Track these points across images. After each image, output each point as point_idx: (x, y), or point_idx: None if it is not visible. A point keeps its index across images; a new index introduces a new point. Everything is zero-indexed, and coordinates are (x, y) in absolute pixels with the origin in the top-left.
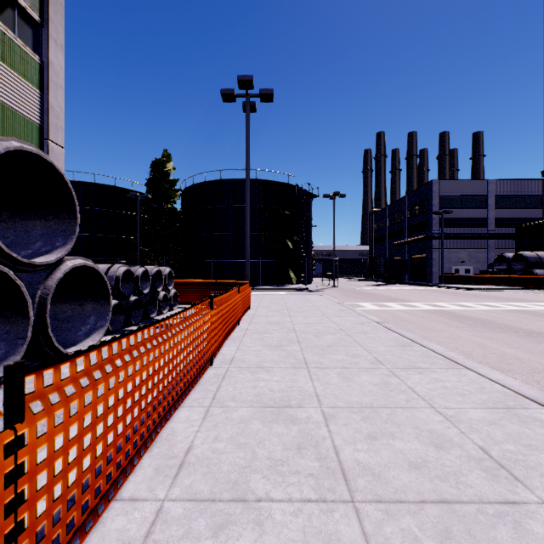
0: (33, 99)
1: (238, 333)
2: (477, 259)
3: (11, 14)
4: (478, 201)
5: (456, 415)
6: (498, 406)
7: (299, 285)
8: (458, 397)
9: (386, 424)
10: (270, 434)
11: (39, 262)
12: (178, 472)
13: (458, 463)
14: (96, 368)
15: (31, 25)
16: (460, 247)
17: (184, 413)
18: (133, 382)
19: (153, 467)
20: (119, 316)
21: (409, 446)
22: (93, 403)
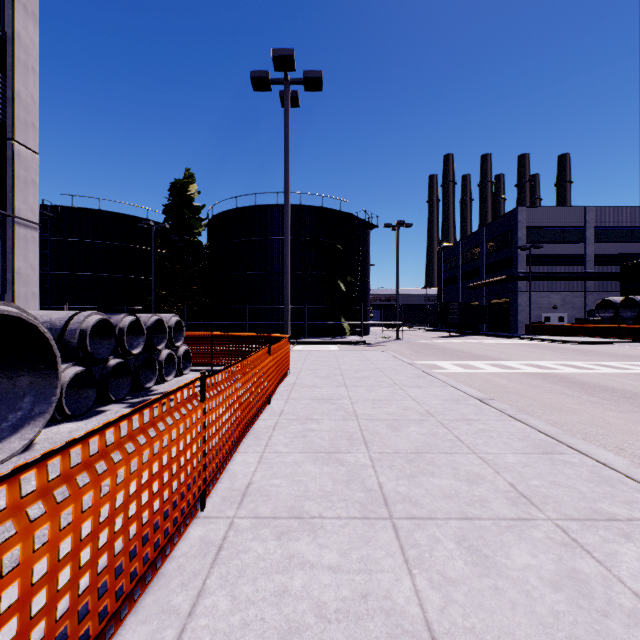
0: None
1: (266, 421)
2: (572, 305)
3: None
4: (574, 233)
5: None
6: None
7: (354, 337)
8: None
9: None
10: None
11: None
12: None
13: None
14: None
15: None
16: (551, 290)
17: None
18: None
19: None
20: (88, 390)
21: None
22: None
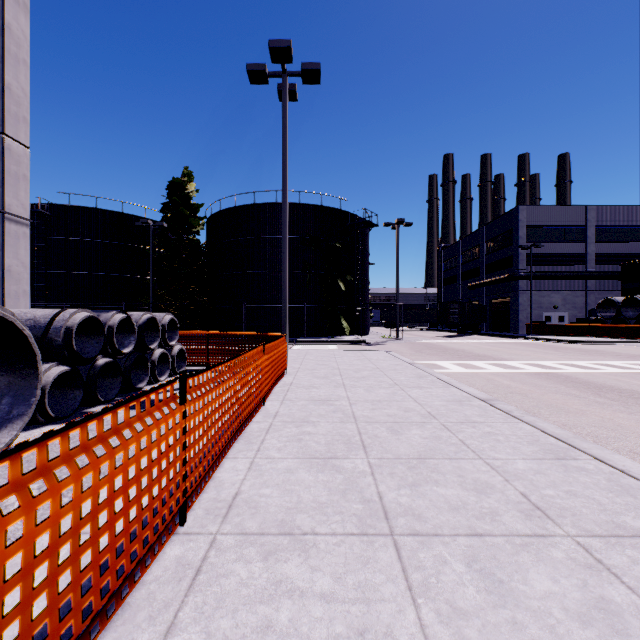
0: None
1: (259, 424)
2: (573, 304)
3: None
4: (575, 232)
5: None
6: None
7: (353, 336)
8: None
9: None
10: None
11: None
12: None
13: None
14: None
15: None
16: (552, 290)
17: None
18: None
19: None
20: (74, 391)
21: None
22: None
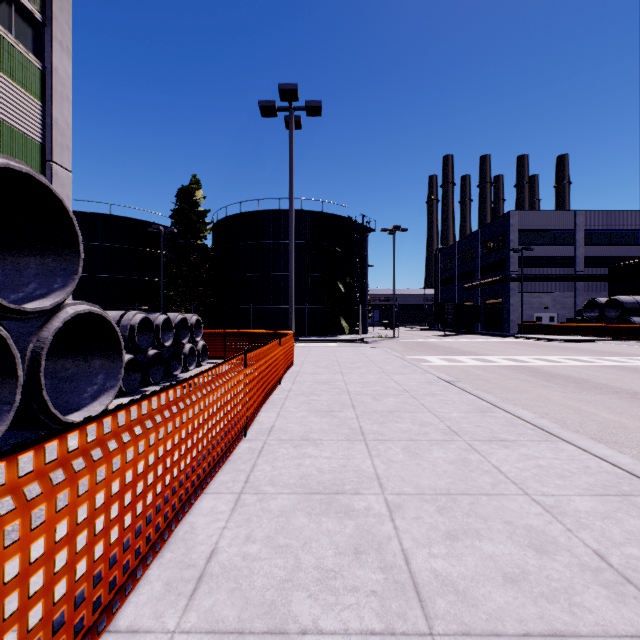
0: (33, 113)
1: (279, 395)
2: (563, 305)
3: (6, 10)
4: (565, 236)
5: (557, 504)
6: (610, 493)
7: (352, 335)
8: (558, 480)
9: (468, 518)
10: (319, 532)
11: (31, 308)
12: (195, 588)
13: (568, 575)
14: (77, 455)
15: (31, 23)
16: (543, 291)
17: (208, 502)
18: (134, 469)
19: (163, 580)
20: (134, 374)
21: (501, 550)
22: (70, 505)
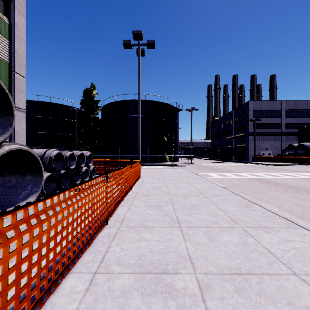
0: (4, 46)
1: (130, 196)
2: (275, 147)
3: None
4: (276, 113)
5: None
6: None
7: (171, 162)
8: None
9: (260, 298)
10: None
11: None
12: None
13: None
14: None
15: None
16: (265, 140)
17: (71, 282)
18: None
19: None
20: (52, 183)
21: None
22: None
